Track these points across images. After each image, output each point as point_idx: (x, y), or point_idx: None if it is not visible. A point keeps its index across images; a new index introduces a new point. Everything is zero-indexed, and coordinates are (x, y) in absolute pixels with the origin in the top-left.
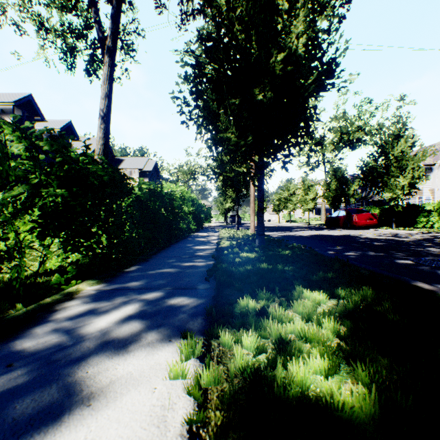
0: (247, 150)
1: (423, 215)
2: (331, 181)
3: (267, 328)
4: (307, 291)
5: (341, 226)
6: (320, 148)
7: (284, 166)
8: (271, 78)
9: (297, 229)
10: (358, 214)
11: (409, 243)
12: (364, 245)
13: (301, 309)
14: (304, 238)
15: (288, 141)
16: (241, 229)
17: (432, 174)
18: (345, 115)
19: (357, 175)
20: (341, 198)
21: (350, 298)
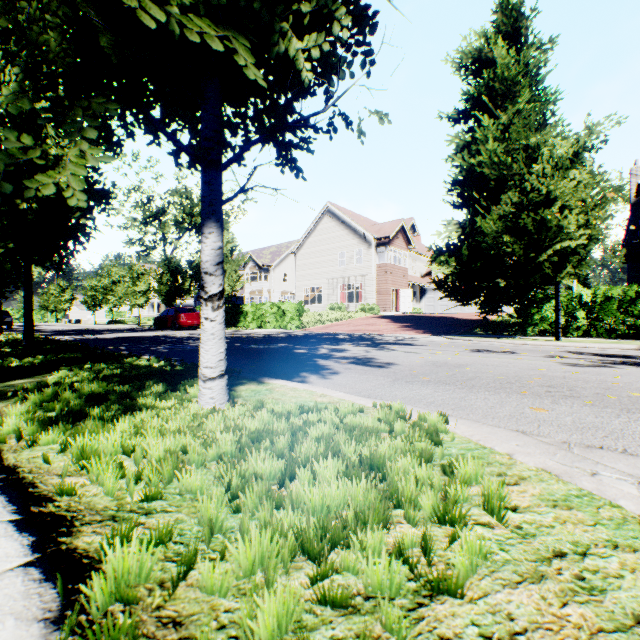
0: (9, 251)
1: (244, 315)
2: (165, 272)
3: (5, 361)
4: (42, 356)
5: (171, 327)
6: (159, 225)
7: (60, 267)
8: (36, 198)
9: (110, 332)
10: (187, 313)
11: (197, 338)
12: (156, 341)
13: (31, 360)
14: (104, 339)
15: (61, 248)
16: (10, 333)
17: (270, 276)
18: (188, 192)
19: (186, 271)
20: (176, 294)
21: (62, 354)
